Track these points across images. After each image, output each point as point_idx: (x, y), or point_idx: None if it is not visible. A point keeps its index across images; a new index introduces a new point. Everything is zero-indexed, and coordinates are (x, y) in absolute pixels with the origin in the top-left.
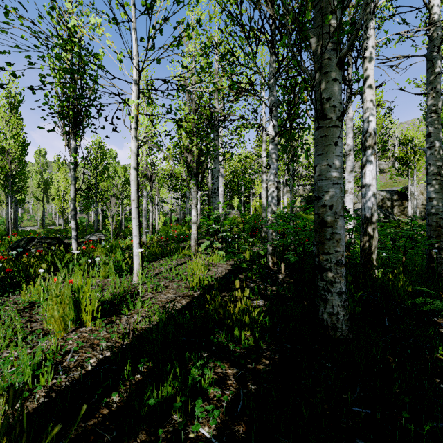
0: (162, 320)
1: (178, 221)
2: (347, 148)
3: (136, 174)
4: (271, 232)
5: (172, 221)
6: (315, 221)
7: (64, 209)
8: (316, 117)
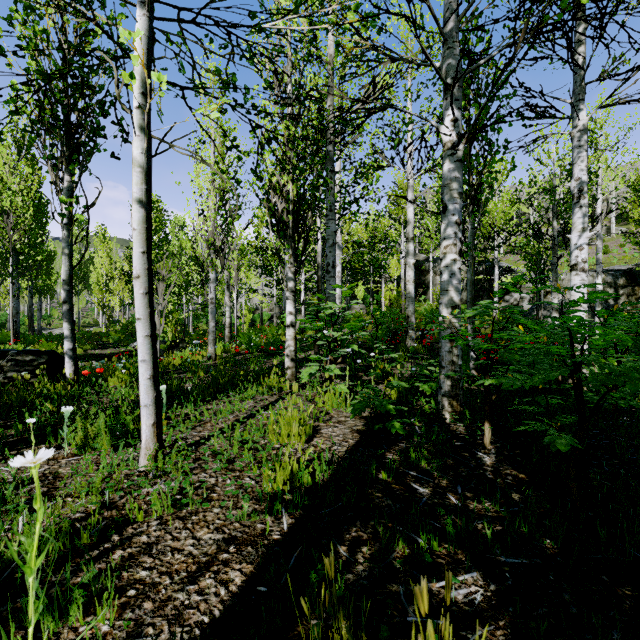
0: None
1: (273, 319)
2: (576, 185)
3: (142, 216)
4: (449, 349)
5: (263, 319)
6: None
7: (105, 302)
8: None
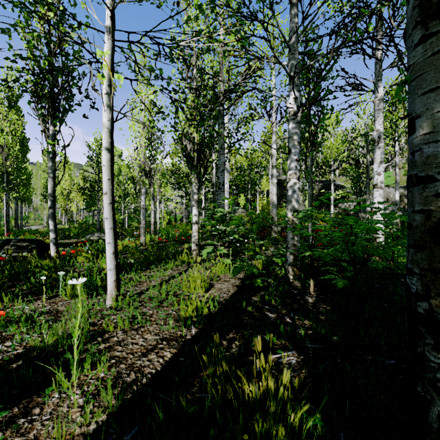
0: (118, 410)
1: (183, 219)
2: (376, 134)
3: (109, 158)
4: (292, 236)
5: (176, 219)
6: (417, 227)
7: (67, 208)
8: (422, 14)
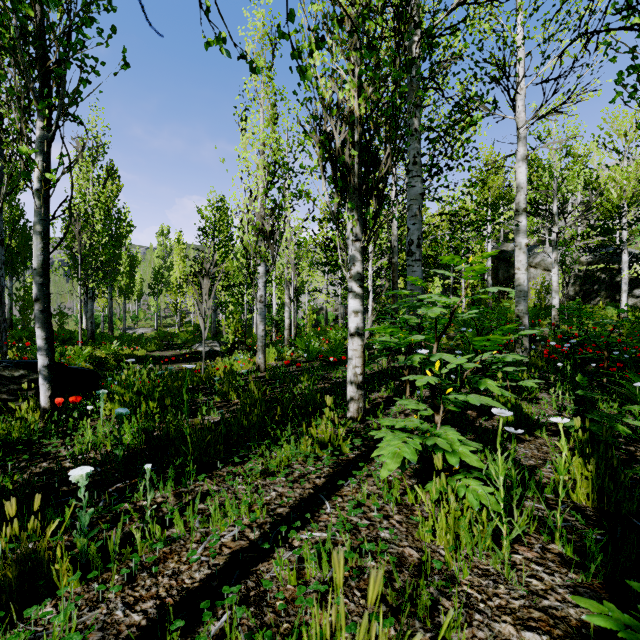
0: None
1: (337, 320)
2: None
3: None
4: None
5: (328, 320)
6: None
7: (177, 304)
8: None
